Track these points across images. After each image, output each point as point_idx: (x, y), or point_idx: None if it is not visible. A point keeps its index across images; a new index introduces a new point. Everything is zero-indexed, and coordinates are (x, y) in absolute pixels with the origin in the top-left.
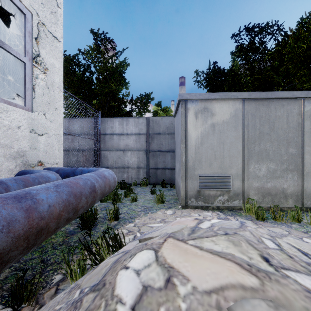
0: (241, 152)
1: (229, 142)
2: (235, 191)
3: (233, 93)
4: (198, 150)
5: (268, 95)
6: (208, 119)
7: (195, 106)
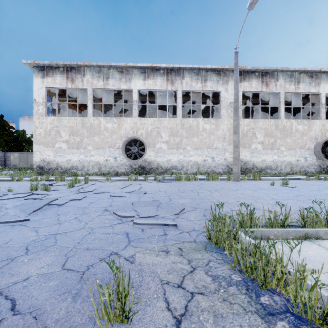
0: (19, 161)
1: (17, 159)
2: (18, 167)
3: (17, 152)
4: (12, 161)
5: (22, 153)
6: (14, 156)
7: (12, 154)
